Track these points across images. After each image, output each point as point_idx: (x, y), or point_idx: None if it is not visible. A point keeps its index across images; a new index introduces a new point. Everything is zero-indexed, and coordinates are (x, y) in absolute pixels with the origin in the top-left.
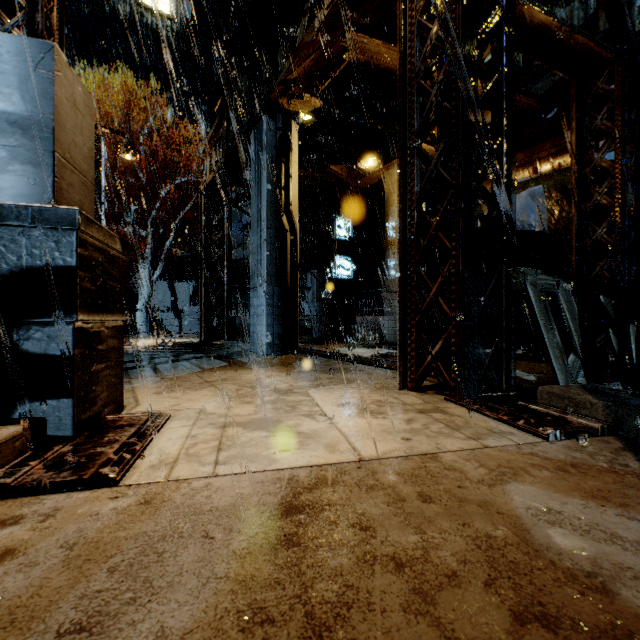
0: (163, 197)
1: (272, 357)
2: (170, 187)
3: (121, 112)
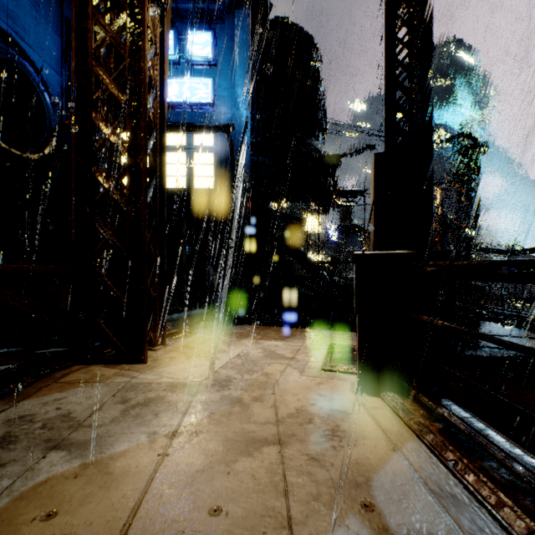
0: None
1: None
2: None
3: None
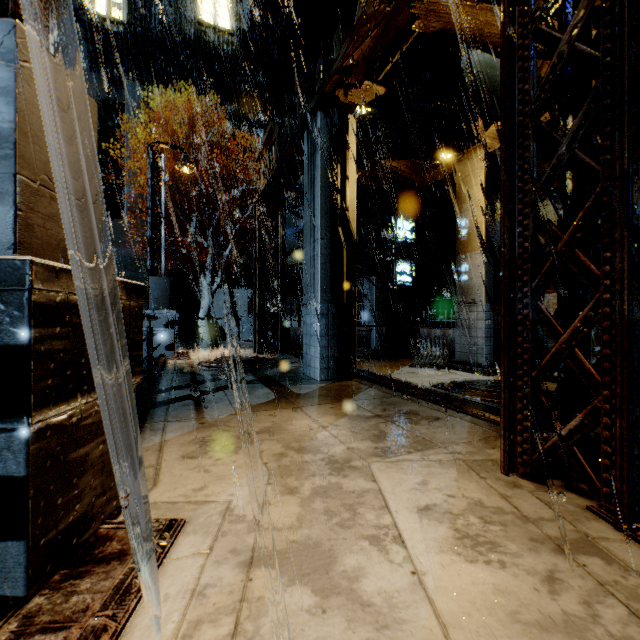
0: (222, 207)
1: (326, 385)
2: (229, 197)
3: (187, 129)
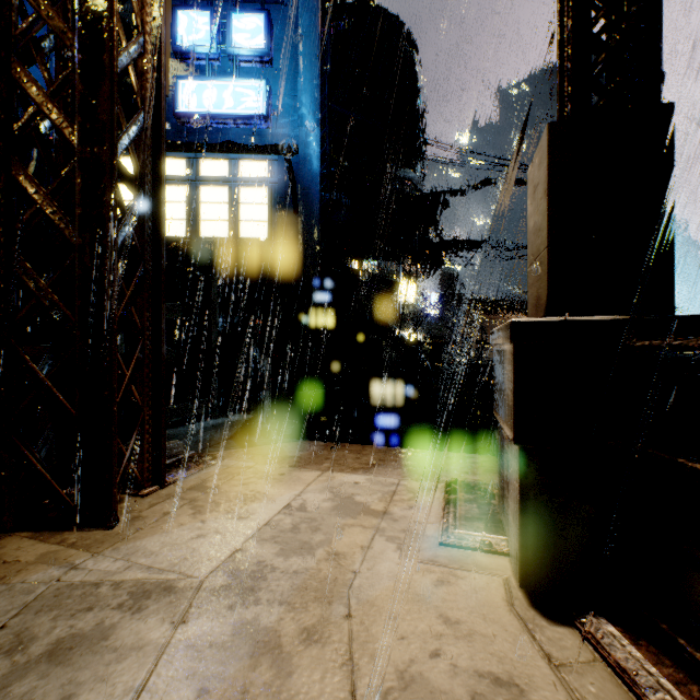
0: None
1: None
2: None
3: None
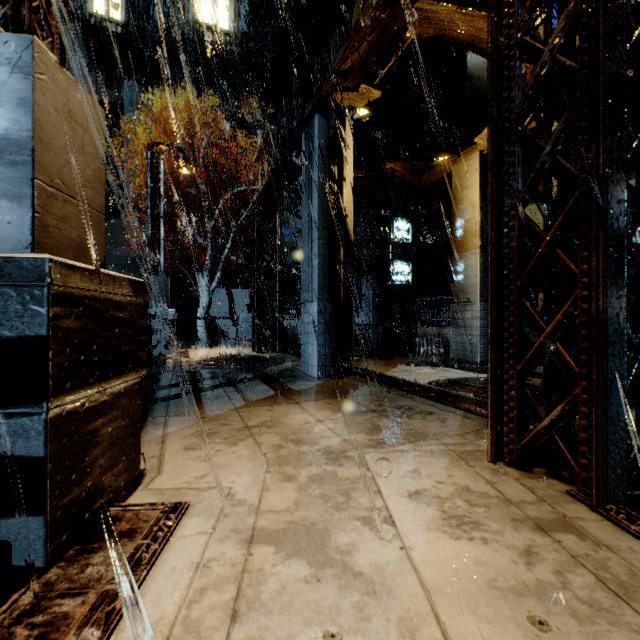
0: (221, 207)
1: (324, 382)
2: (227, 197)
3: (185, 129)
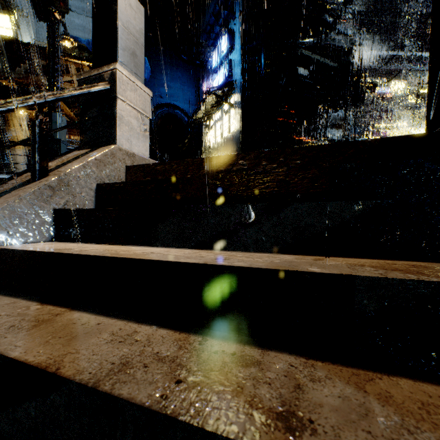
0: None
1: None
2: None
3: None
